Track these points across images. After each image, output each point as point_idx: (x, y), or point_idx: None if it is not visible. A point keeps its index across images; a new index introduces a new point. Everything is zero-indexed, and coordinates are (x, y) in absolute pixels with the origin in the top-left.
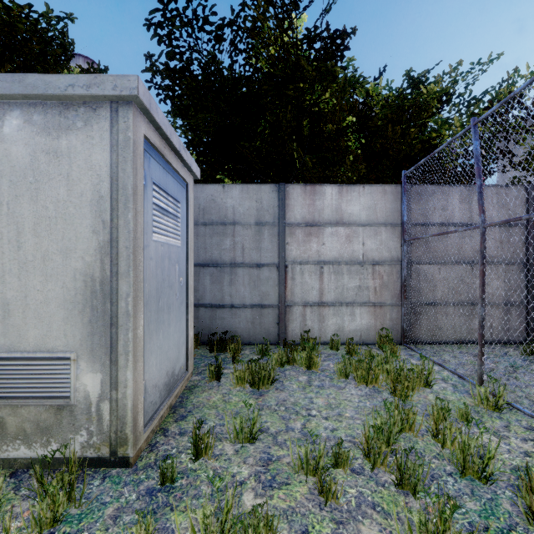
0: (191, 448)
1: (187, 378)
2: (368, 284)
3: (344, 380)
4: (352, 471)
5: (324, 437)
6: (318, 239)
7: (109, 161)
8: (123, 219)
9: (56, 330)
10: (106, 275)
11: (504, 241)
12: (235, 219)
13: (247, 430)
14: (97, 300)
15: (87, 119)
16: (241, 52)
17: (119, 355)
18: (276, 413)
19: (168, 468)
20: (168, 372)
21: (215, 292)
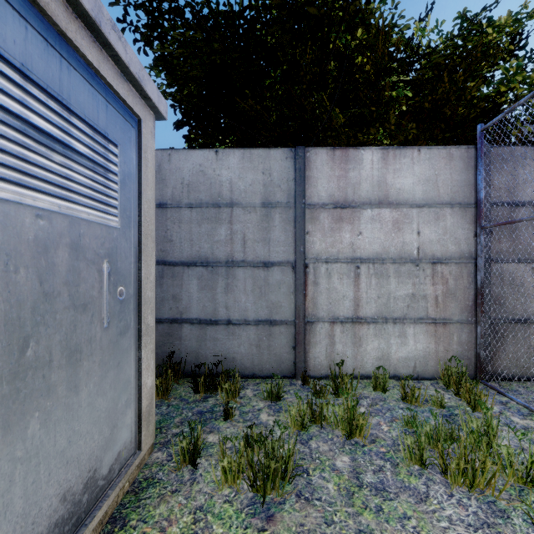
0: None
1: (137, 463)
2: (425, 291)
3: (419, 471)
4: None
5: None
6: (352, 227)
7: None
8: None
9: None
10: None
11: None
12: (233, 199)
13: None
14: None
15: None
16: None
17: None
18: None
19: None
20: (68, 492)
21: (205, 302)
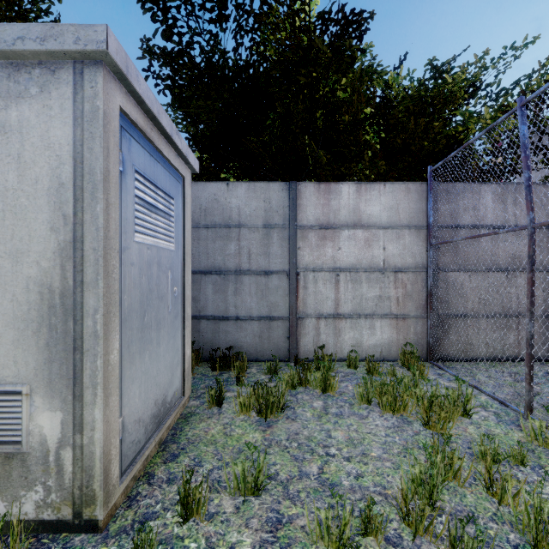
0: (178, 508)
1: (183, 404)
2: (389, 293)
3: (366, 407)
4: (387, 542)
5: (348, 487)
6: (333, 244)
7: (72, 138)
8: (89, 212)
9: (3, 356)
10: (68, 285)
11: (543, 245)
12: (241, 221)
13: (251, 480)
14: (56, 318)
15: (43, 84)
16: (247, 33)
17: (85, 388)
18: (287, 451)
19: (146, 539)
20: (157, 401)
21: (218, 302)
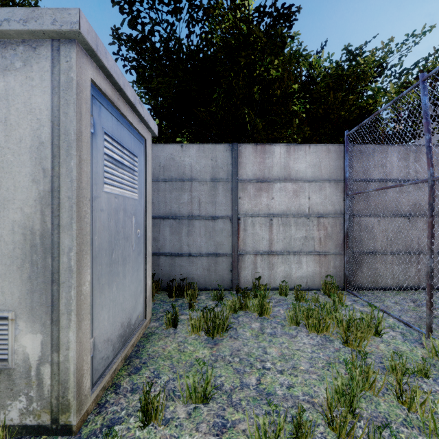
0: (139, 415)
1: (145, 325)
2: (313, 234)
3: (295, 328)
4: None
5: (281, 396)
6: (268, 194)
7: (50, 104)
8: (64, 166)
9: None
10: (46, 228)
11: (438, 195)
12: (192, 176)
13: (200, 390)
14: (37, 255)
15: (26, 59)
16: (198, 22)
17: (61, 314)
18: (230, 365)
19: None
20: (123, 323)
21: (174, 242)
